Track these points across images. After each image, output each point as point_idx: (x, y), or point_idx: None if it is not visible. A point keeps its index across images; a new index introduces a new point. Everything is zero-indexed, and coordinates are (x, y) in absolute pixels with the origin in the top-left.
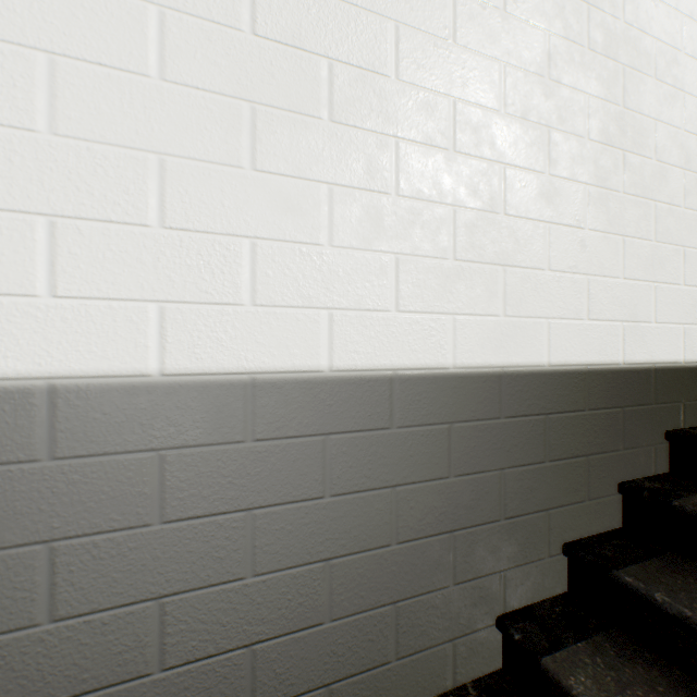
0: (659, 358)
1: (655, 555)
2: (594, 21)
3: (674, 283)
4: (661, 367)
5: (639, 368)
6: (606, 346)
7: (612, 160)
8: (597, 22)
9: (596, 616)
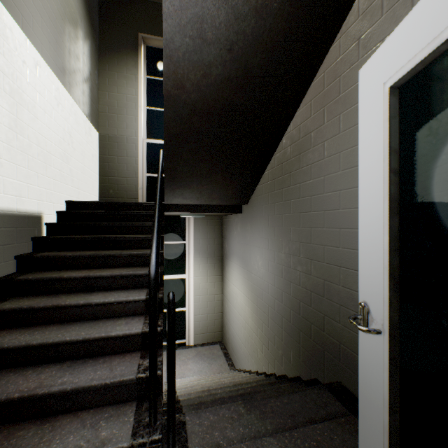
0: (30, 211)
1: (29, 273)
2: (6, 81)
3: (35, 185)
4: (31, 214)
5: (23, 214)
6: (11, 205)
7: (13, 136)
8: (8, 82)
9: (9, 297)
